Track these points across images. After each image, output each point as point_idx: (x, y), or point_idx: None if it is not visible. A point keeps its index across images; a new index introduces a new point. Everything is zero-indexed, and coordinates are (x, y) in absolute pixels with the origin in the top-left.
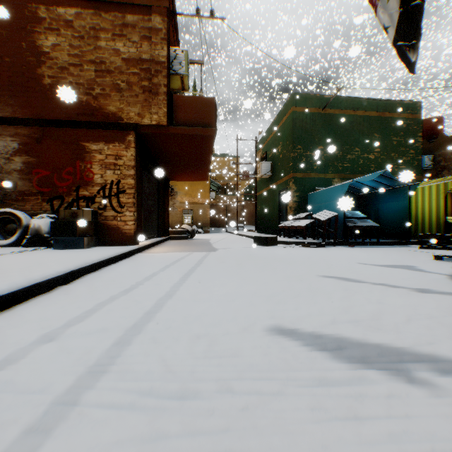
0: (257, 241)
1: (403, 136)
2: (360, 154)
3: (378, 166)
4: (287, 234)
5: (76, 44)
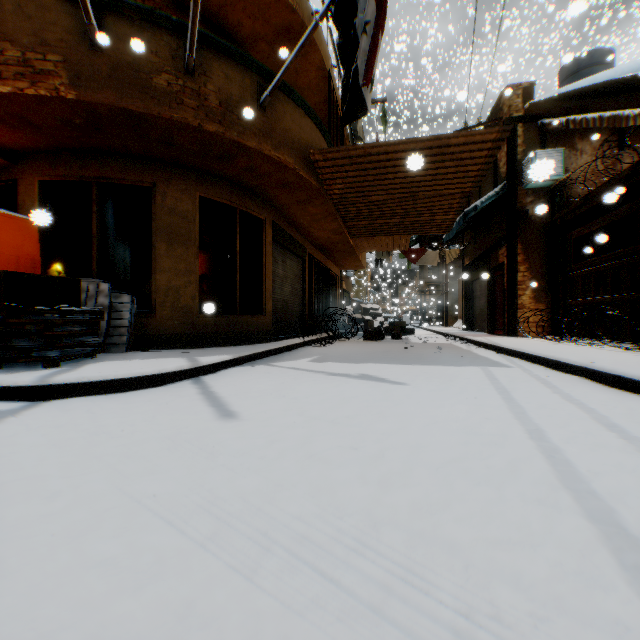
0: None
1: None
2: None
3: None
4: None
5: None
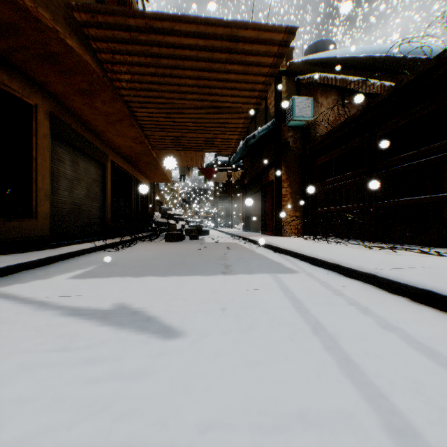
0: None
1: None
2: None
3: None
4: None
5: None
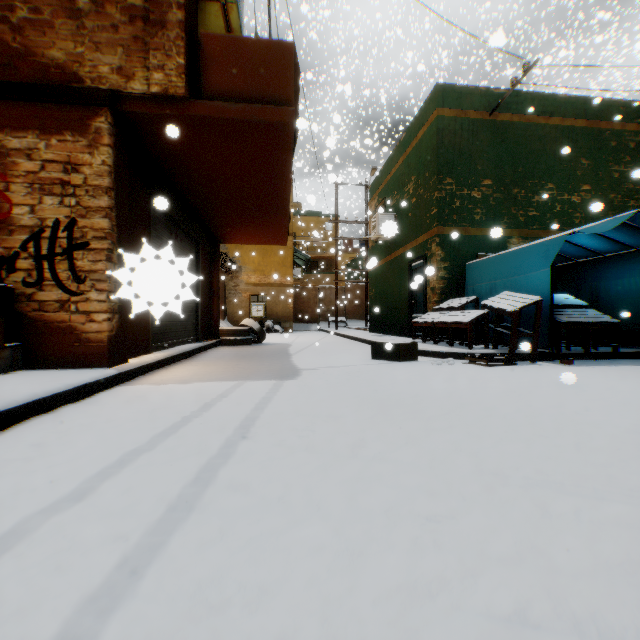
0: (378, 351)
1: (630, 164)
2: (556, 194)
3: (587, 216)
4: (428, 337)
5: None
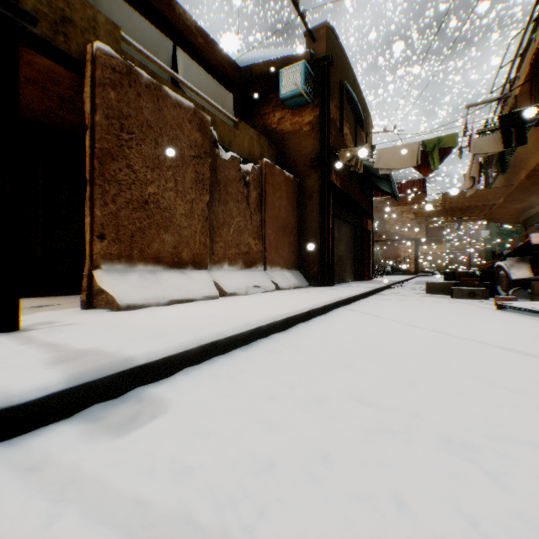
0: None
1: None
2: None
3: None
4: None
5: (395, 217)
